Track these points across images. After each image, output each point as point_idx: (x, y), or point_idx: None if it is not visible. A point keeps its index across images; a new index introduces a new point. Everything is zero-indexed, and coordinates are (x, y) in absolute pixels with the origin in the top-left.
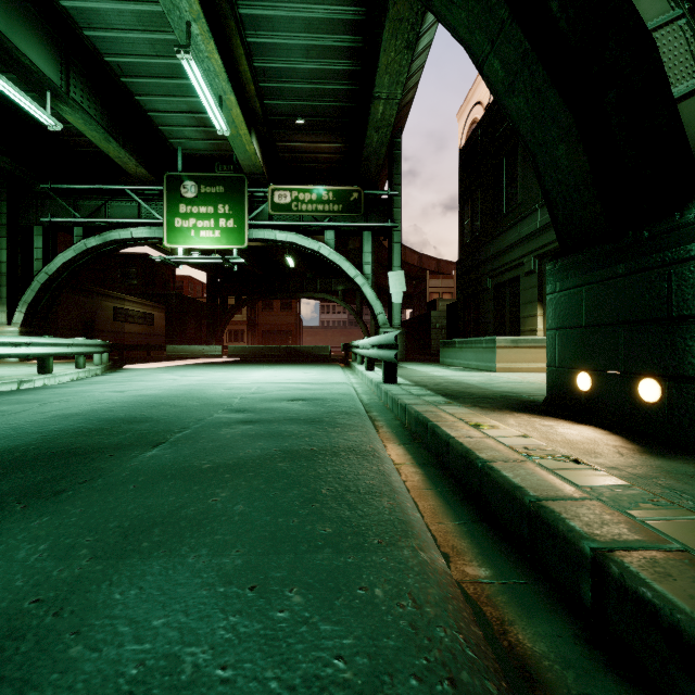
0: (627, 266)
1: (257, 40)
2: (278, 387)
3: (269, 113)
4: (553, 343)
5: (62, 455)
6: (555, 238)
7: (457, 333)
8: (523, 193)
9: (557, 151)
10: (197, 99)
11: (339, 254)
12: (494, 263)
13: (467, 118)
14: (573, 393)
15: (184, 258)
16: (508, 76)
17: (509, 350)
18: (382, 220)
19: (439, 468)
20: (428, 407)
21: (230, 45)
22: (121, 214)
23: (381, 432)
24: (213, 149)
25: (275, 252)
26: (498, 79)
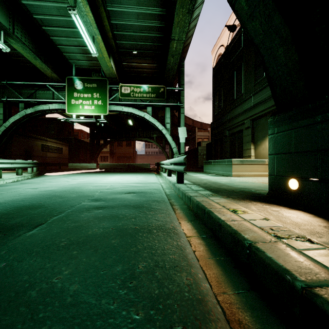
0: (323, 116)
1: (112, 9)
2: (121, 185)
3: (119, 47)
4: (273, 162)
5: None
6: (260, 110)
7: (211, 157)
8: (244, 89)
9: (278, 52)
10: (82, 39)
11: (154, 118)
12: (230, 123)
13: (216, 53)
14: (286, 190)
15: (75, 119)
16: (250, 9)
17: (239, 165)
18: (175, 102)
19: (214, 240)
20: (203, 198)
21: (99, 11)
22: (44, 97)
23: (177, 213)
24: (91, 65)
25: (123, 118)
26: (244, 12)
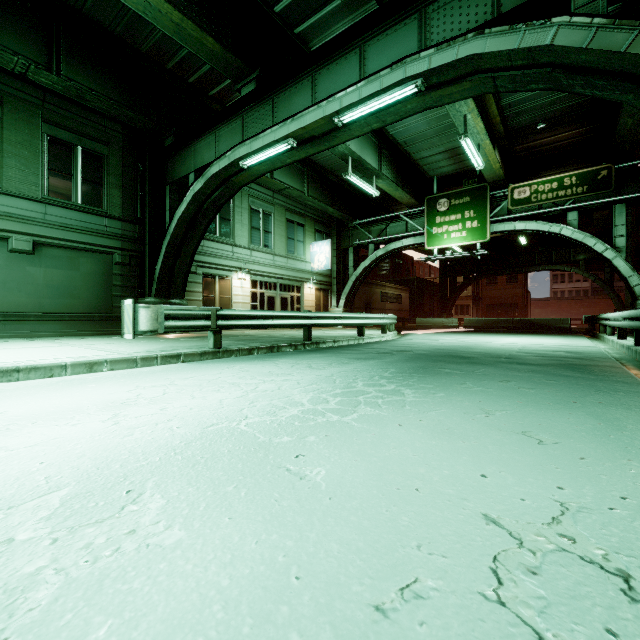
0: None
1: None
2: (537, 346)
3: (511, 130)
4: None
5: (471, 357)
6: None
7: None
8: None
9: None
10: (452, 141)
11: (583, 232)
12: None
13: None
14: None
15: (440, 256)
16: None
17: None
18: None
19: None
20: None
21: (483, 101)
22: (395, 231)
23: (627, 367)
24: (458, 168)
25: None
26: None
